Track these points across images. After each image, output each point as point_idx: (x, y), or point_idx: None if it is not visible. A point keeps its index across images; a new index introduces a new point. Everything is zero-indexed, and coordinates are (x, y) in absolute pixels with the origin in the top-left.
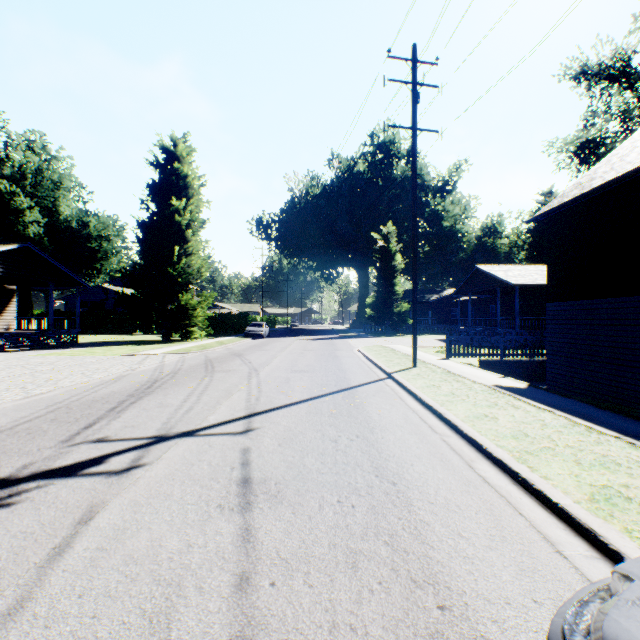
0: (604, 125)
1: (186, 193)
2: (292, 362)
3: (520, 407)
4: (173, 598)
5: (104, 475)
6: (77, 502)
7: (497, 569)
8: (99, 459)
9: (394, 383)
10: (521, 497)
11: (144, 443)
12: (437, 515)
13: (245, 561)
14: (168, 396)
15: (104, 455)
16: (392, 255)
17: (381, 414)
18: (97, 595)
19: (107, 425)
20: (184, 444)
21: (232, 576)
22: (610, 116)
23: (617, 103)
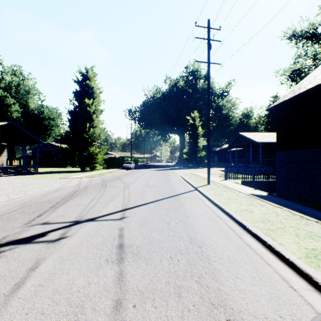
0: (304, 62)
1: (93, 96)
2: (146, 182)
3: (264, 205)
4: (78, 315)
5: (46, 242)
6: (30, 258)
7: (258, 297)
8: (44, 233)
9: (198, 192)
10: (268, 255)
11: (68, 225)
12: (224, 265)
13: (119, 292)
14: (82, 199)
15: (46, 231)
16: (197, 127)
17: (192, 209)
18: (36, 313)
19: (49, 215)
20: (89, 225)
21: (112, 301)
22: (307, 57)
23: (310, 51)
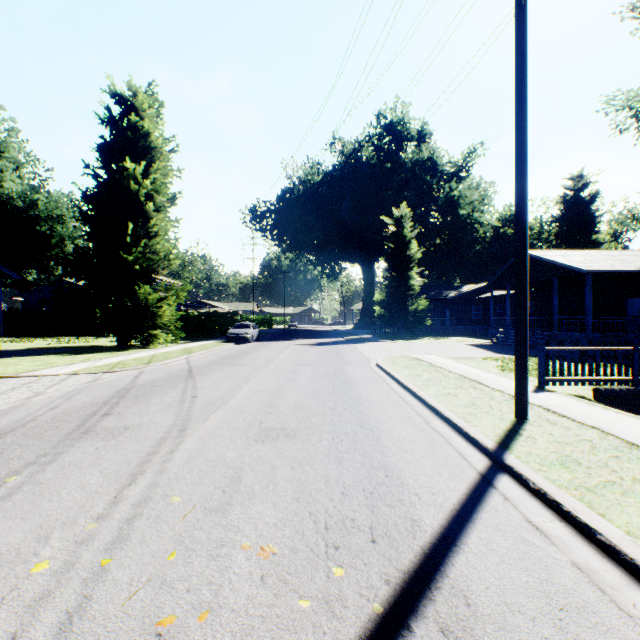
0: None
1: (148, 156)
2: (270, 397)
3: None
4: None
5: None
6: None
7: None
8: None
9: (546, 510)
10: None
11: None
12: None
13: None
14: None
15: None
16: (407, 243)
17: None
18: None
19: None
20: None
21: None
22: None
23: None
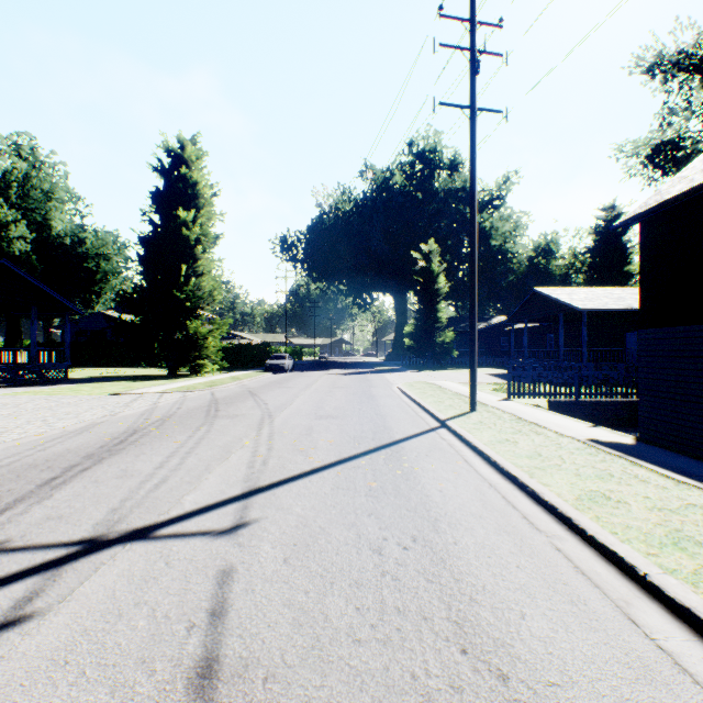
0: (683, 124)
1: (196, 203)
2: (317, 404)
3: (649, 480)
4: None
5: None
6: None
7: None
8: None
9: (451, 435)
10: None
11: (58, 557)
12: None
13: None
14: (140, 457)
15: None
16: (434, 277)
17: (444, 491)
18: None
19: (21, 515)
20: (125, 559)
21: None
22: (690, 113)
23: (698, 99)
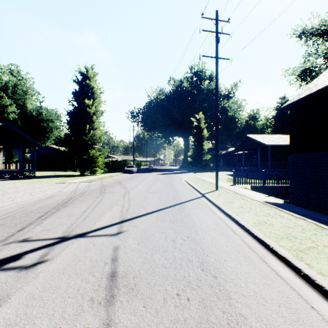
0: (314, 60)
1: (93, 96)
2: (148, 187)
3: (284, 216)
4: None
5: (17, 269)
6: None
7: None
8: (18, 255)
9: (206, 200)
10: (307, 290)
11: (52, 242)
12: (251, 309)
13: None
14: (75, 208)
15: (23, 252)
16: (202, 130)
17: (201, 220)
18: None
19: (33, 229)
20: (77, 243)
21: None
22: (318, 56)
23: (321, 49)
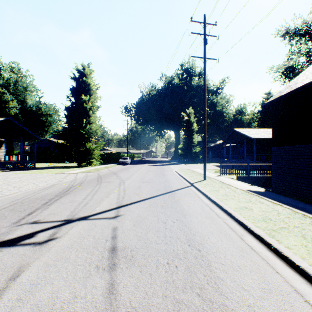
0: (297, 59)
1: (89, 93)
2: (142, 177)
3: (263, 202)
4: None
5: (32, 245)
6: (12, 264)
7: None
8: (31, 234)
9: (194, 188)
10: (275, 260)
11: (59, 224)
12: (227, 273)
13: (109, 309)
14: (76, 196)
15: (35, 232)
16: (191, 124)
17: (189, 206)
18: None
19: (40, 213)
20: (81, 225)
21: None
22: (300, 54)
23: (304, 48)
